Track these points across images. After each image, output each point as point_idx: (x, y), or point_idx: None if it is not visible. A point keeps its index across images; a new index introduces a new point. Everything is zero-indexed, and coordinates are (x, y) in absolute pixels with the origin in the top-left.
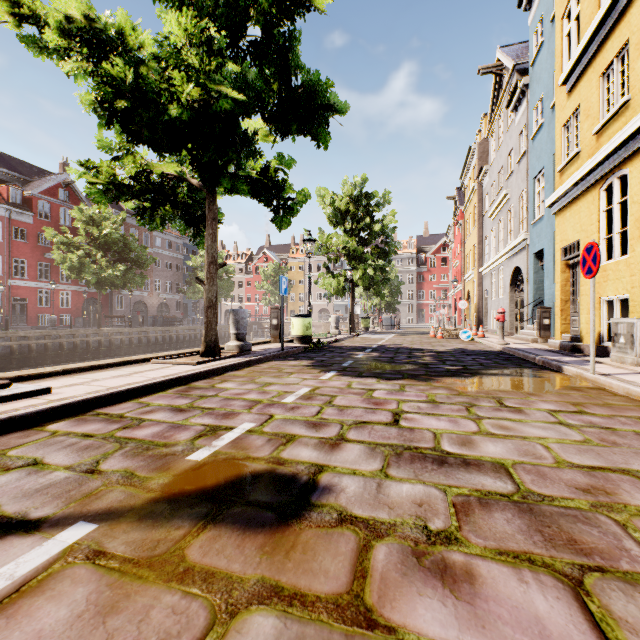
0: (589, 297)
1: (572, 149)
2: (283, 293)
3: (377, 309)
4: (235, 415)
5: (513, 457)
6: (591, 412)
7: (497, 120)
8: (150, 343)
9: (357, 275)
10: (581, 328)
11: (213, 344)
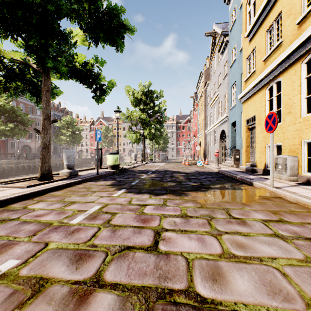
0: (260, 144)
1: (251, 70)
2: (98, 140)
3: (157, 150)
4: (10, 247)
5: (265, 300)
6: (288, 220)
7: (213, 59)
8: (31, 168)
9: (146, 132)
10: (256, 160)
11: (46, 172)
